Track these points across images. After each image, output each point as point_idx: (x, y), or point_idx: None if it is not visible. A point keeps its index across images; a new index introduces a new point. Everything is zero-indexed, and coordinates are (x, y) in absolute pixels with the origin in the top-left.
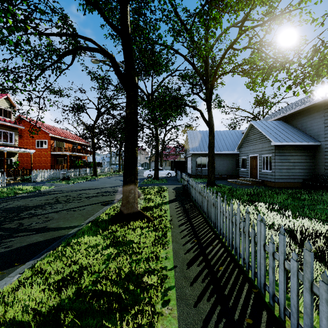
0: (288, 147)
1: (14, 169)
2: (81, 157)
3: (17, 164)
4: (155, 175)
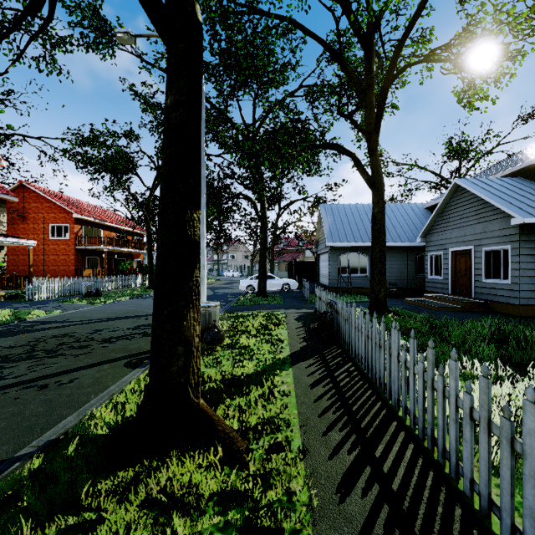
0: None
1: None
2: (133, 254)
3: None
4: (259, 288)
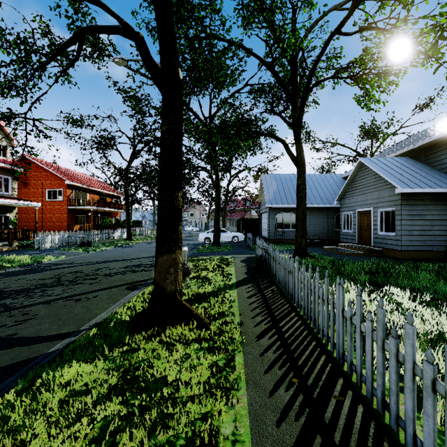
0: (422, 197)
1: (9, 231)
2: (112, 213)
3: (13, 223)
4: (214, 239)
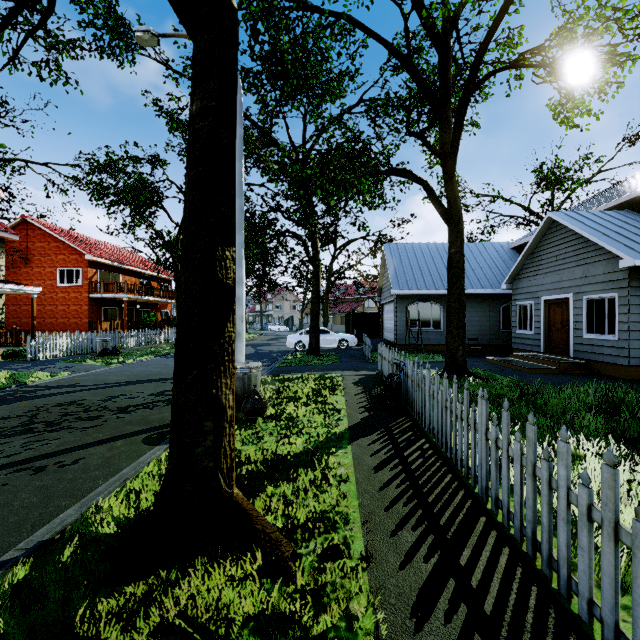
0: None
1: None
2: (159, 304)
3: None
4: (310, 345)
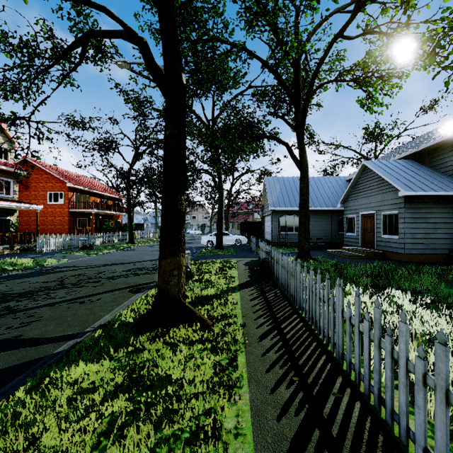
0: (425, 200)
1: (10, 234)
2: (114, 216)
3: (15, 226)
4: (217, 242)
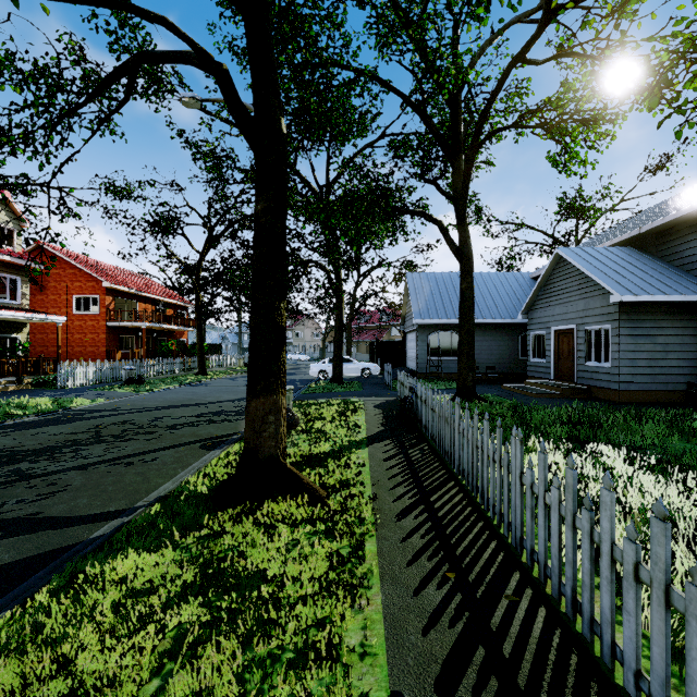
0: (651, 308)
1: (17, 360)
2: (175, 333)
3: (24, 348)
4: (334, 373)
